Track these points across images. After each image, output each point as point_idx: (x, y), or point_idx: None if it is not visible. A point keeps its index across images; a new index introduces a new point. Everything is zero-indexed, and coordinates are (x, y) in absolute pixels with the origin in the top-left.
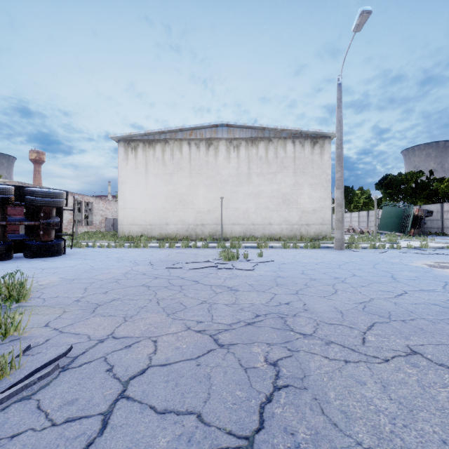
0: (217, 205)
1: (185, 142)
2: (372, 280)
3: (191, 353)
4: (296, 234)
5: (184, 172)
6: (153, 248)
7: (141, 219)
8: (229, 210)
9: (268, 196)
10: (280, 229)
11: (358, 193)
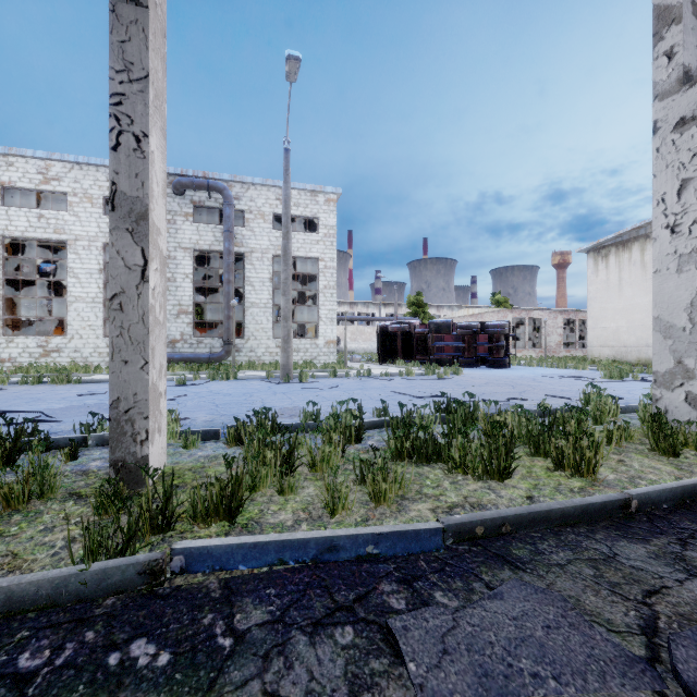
0: None
1: None
2: None
3: (475, 383)
4: None
5: None
6: (593, 370)
7: (613, 340)
8: None
9: None
10: None
11: None
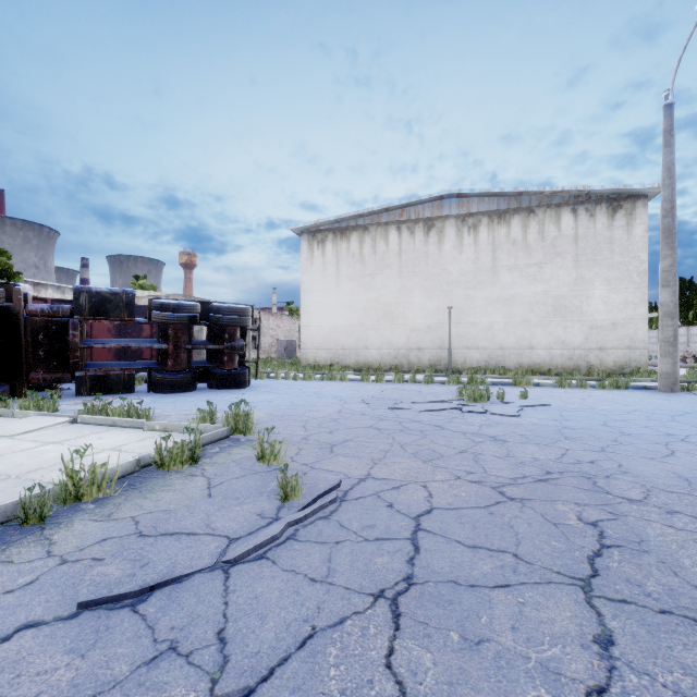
0: (442, 318)
1: (393, 226)
2: None
3: (475, 501)
4: (579, 365)
5: (392, 272)
6: (353, 381)
7: (330, 341)
8: (461, 326)
9: (527, 302)
10: (549, 355)
11: None
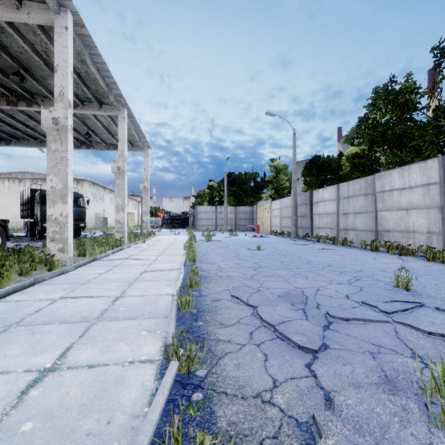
0: None
1: (6, 179)
2: None
3: None
4: None
5: (6, 195)
6: None
7: None
8: None
9: None
10: None
11: None
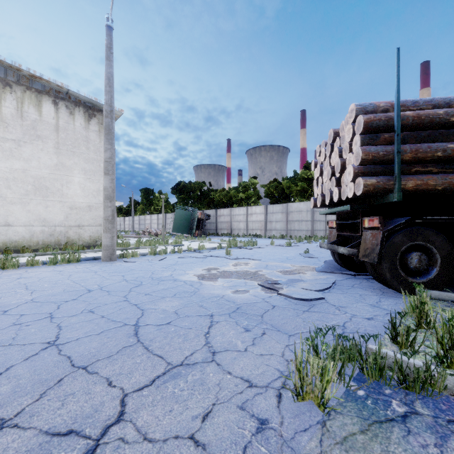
0: None
1: None
2: (80, 357)
3: None
4: (60, 240)
5: None
6: None
7: None
8: None
9: (2, 177)
10: (29, 232)
11: (158, 196)
